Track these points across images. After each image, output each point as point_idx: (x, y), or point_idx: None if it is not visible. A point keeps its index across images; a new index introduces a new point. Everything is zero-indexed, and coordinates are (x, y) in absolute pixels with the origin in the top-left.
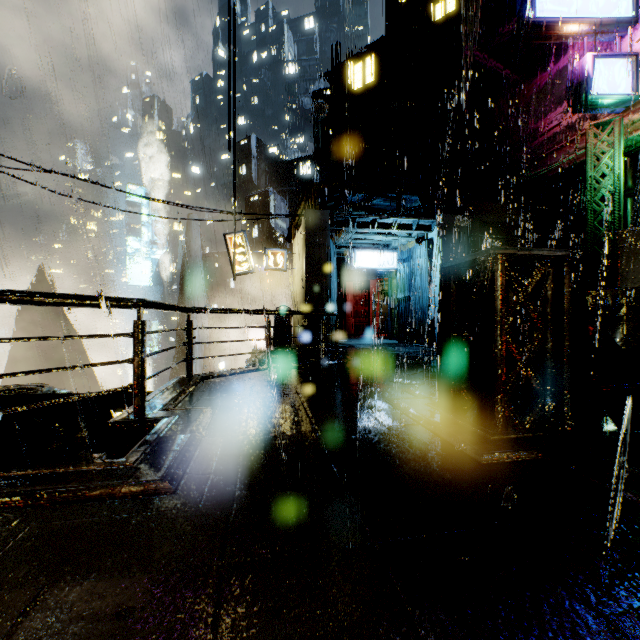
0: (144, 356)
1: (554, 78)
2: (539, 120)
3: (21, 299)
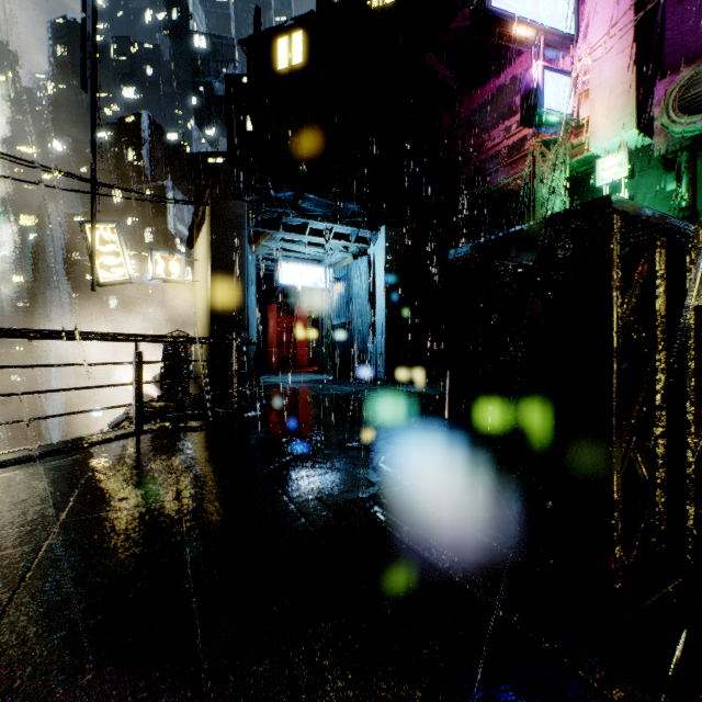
0: None
1: (497, 93)
2: (481, 136)
3: None
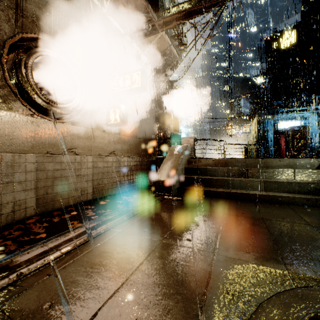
0: (225, 149)
1: None
2: None
3: (215, 140)
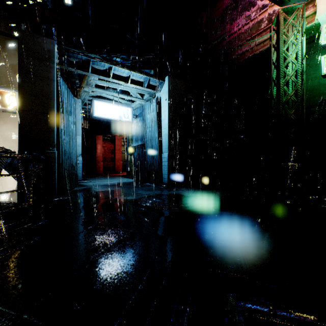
0: None
1: None
2: (229, 25)
3: None
